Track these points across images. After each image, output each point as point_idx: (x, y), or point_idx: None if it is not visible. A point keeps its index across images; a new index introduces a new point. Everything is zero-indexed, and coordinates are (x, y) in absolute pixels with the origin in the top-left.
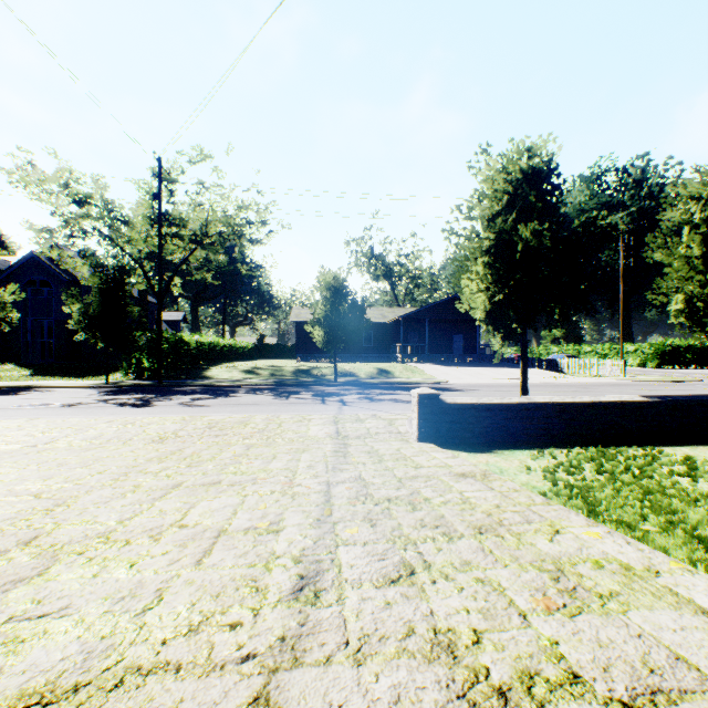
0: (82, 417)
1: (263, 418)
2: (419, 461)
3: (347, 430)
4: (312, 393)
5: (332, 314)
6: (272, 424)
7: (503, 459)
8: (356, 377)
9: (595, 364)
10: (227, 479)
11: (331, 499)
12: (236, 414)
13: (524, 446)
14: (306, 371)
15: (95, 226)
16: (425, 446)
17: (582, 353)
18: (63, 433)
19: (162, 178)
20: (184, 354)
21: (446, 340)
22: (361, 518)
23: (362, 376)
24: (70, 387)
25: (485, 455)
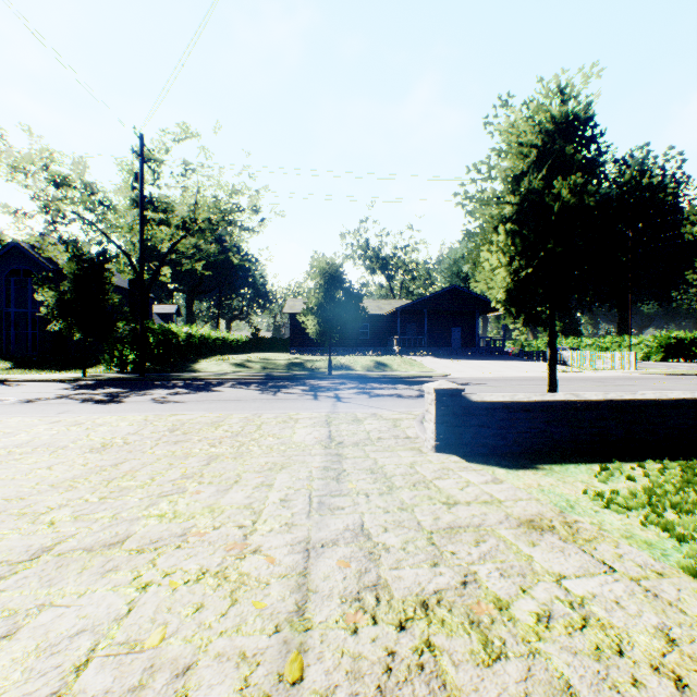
0: (26, 416)
1: (241, 418)
2: (449, 491)
3: (342, 435)
4: (304, 387)
5: (326, 303)
6: (250, 425)
7: (560, 481)
8: (352, 371)
9: (603, 357)
10: (139, 533)
11: (307, 603)
12: (211, 412)
13: (575, 458)
14: (300, 364)
15: (78, 211)
16: (446, 459)
17: (582, 346)
18: None
19: (143, 156)
20: (172, 346)
21: (444, 332)
22: None
23: (358, 369)
24: (43, 381)
25: (530, 473)
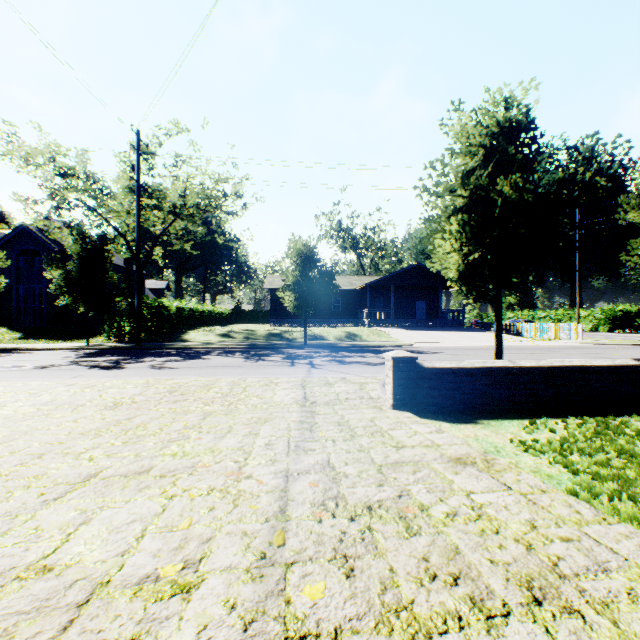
0: (45, 380)
1: (229, 382)
2: (399, 438)
3: (315, 396)
4: (282, 355)
5: (302, 280)
6: (237, 388)
7: (493, 432)
8: (326, 340)
9: (553, 328)
10: (160, 465)
11: (287, 506)
12: (202, 377)
13: (511, 415)
14: (279, 334)
15: (80, 198)
16: (401, 415)
17: (536, 318)
18: (14, 397)
19: (140, 150)
20: (164, 319)
21: (409, 306)
22: (329, 553)
23: (331, 339)
24: (51, 350)
25: (470, 426)
